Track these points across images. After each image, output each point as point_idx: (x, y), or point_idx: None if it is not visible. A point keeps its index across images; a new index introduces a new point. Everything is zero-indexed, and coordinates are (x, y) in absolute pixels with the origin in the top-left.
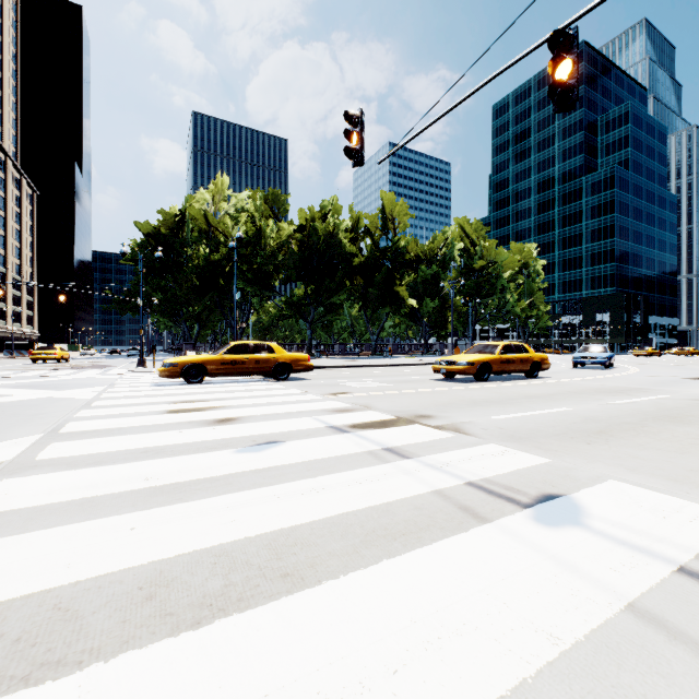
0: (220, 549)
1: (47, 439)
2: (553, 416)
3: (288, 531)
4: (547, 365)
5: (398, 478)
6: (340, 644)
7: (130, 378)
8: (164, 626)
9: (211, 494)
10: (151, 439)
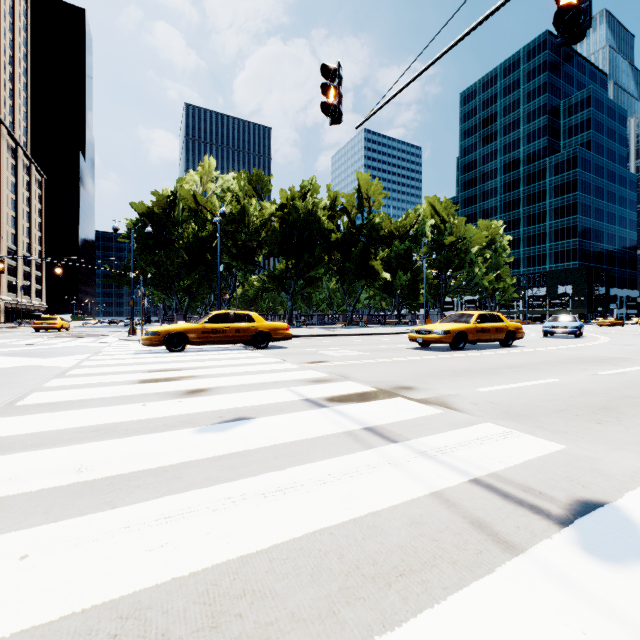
0: (131, 603)
1: None
2: (544, 388)
3: (237, 565)
4: (521, 334)
5: (384, 472)
6: None
7: (117, 346)
8: None
9: (150, 494)
10: (108, 414)
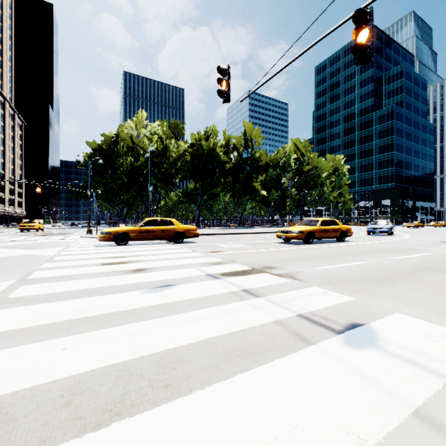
0: (123, 365)
1: (19, 283)
2: (355, 267)
3: (172, 351)
4: (351, 233)
5: (250, 312)
6: (201, 444)
7: (81, 241)
8: (74, 427)
9: (122, 323)
10: (87, 283)
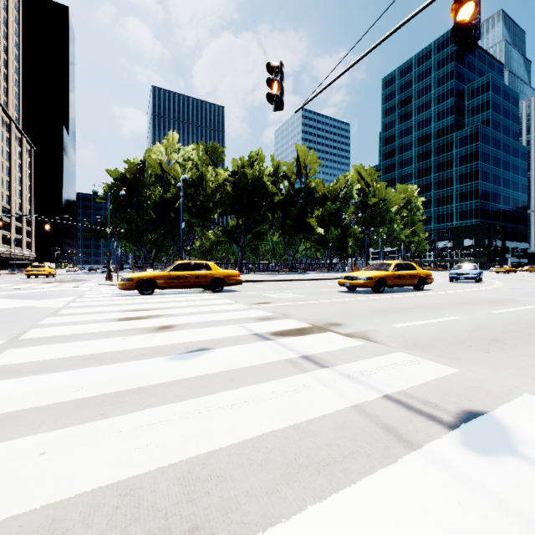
0: (127, 485)
1: (6, 345)
2: (446, 324)
3: (205, 458)
4: (431, 280)
5: (316, 390)
6: None
7: (97, 290)
8: None
9: (135, 407)
10: (96, 346)
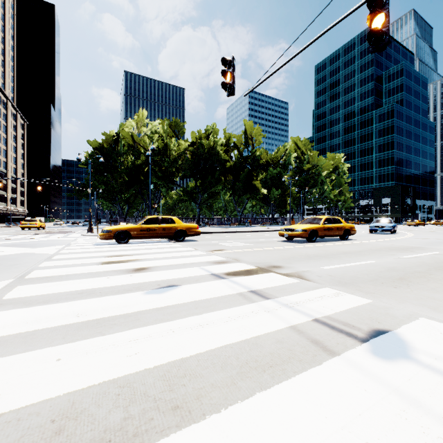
0: (124, 380)
1: (15, 283)
2: (365, 267)
3: (180, 362)
4: (354, 231)
5: (262, 316)
6: None
7: (81, 240)
8: None
9: (123, 328)
10: (87, 283)
